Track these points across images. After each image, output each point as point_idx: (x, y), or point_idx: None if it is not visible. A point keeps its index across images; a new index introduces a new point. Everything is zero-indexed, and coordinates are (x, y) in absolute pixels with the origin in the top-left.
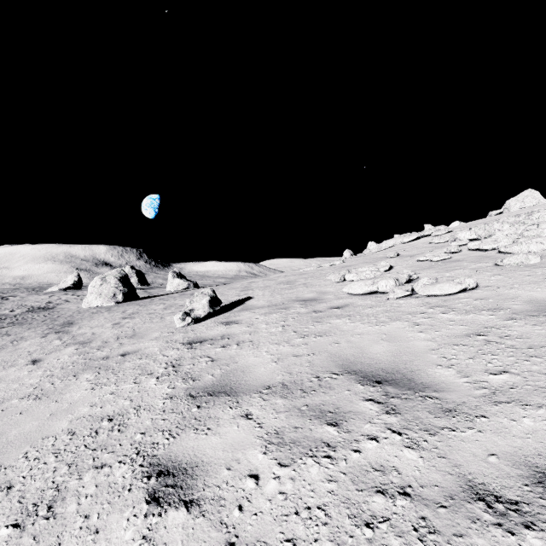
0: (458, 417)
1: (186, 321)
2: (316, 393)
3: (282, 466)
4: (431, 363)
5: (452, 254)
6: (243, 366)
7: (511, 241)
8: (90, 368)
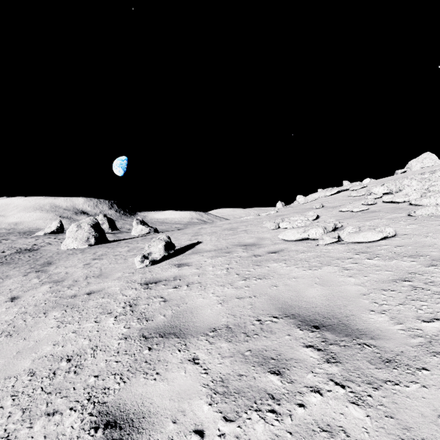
0: (399, 369)
1: (144, 263)
2: (259, 337)
3: (227, 420)
4: (364, 309)
5: (369, 206)
6: (192, 307)
7: (419, 194)
8: (59, 306)
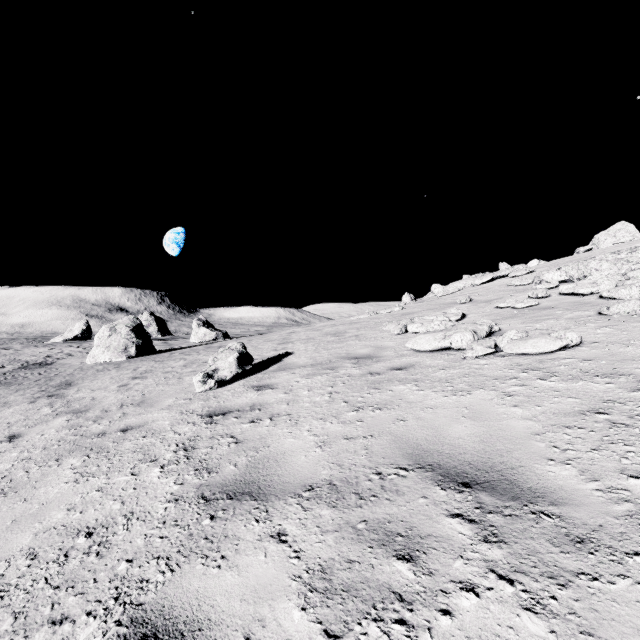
0: (598, 554)
1: (208, 384)
2: (378, 501)
3: (331, 637)
4: (538, 456)
5: (539, 300)
6: (277, 452)
7: (614, 283)
8: (79, 450)
